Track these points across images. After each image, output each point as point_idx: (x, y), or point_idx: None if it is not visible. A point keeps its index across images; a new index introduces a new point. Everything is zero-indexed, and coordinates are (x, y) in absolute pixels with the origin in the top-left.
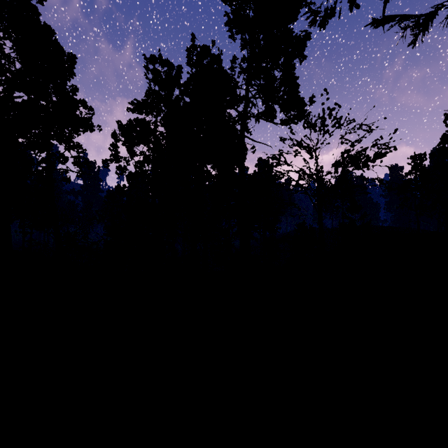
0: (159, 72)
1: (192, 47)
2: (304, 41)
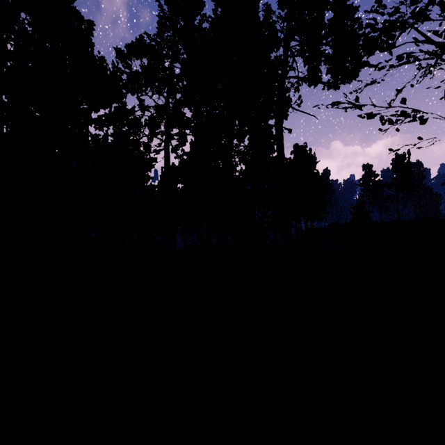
0: None
1: None
2: None
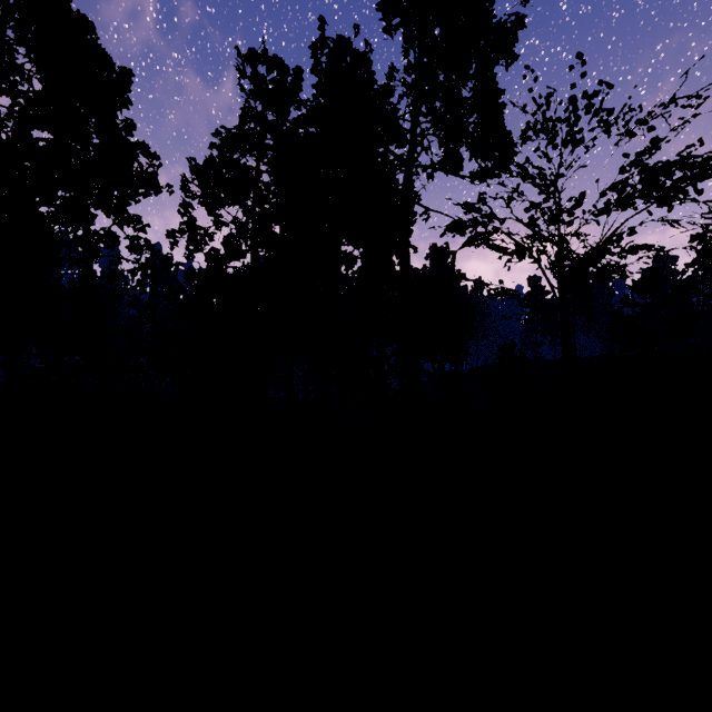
0: (262, 78)
1: (320, 40)
2: (514, 32)
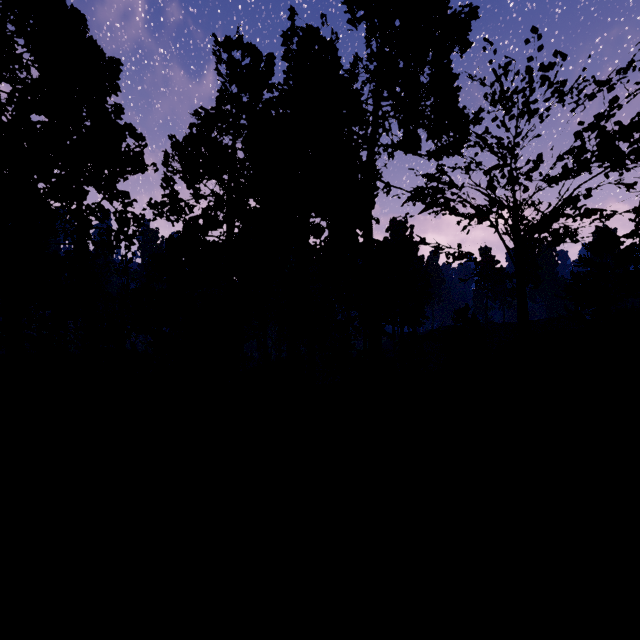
0: (237, 63)
1: (290, 29)
2: (467, 22)
